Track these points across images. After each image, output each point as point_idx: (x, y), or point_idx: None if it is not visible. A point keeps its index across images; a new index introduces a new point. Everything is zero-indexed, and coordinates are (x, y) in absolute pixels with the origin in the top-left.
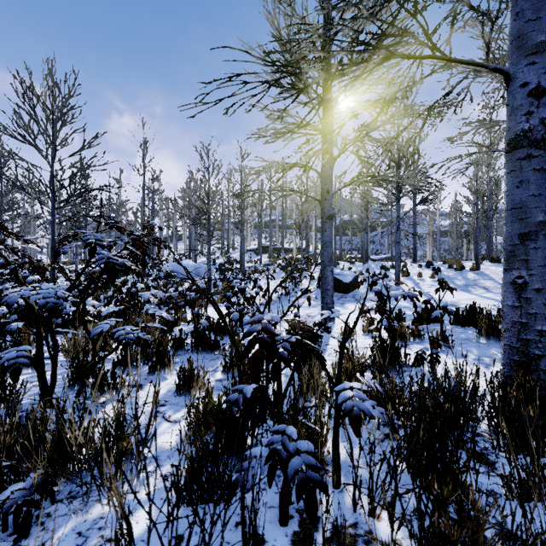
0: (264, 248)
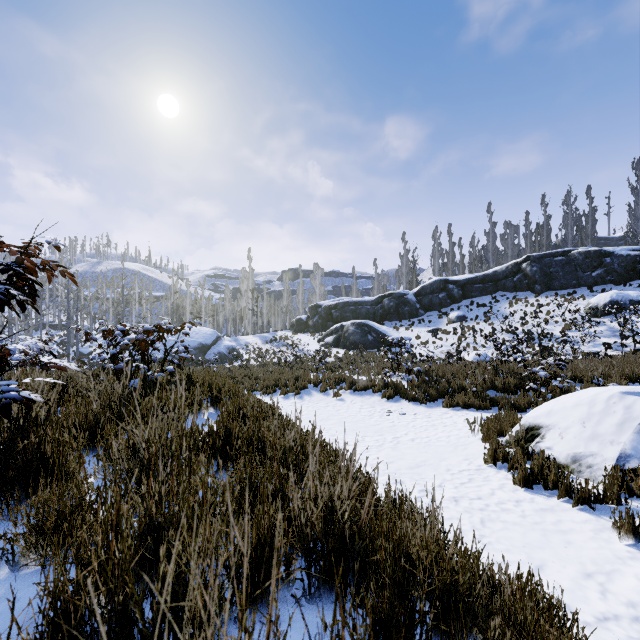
0: (42, 325)
